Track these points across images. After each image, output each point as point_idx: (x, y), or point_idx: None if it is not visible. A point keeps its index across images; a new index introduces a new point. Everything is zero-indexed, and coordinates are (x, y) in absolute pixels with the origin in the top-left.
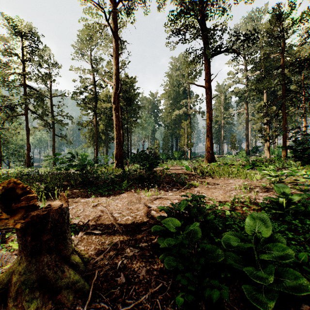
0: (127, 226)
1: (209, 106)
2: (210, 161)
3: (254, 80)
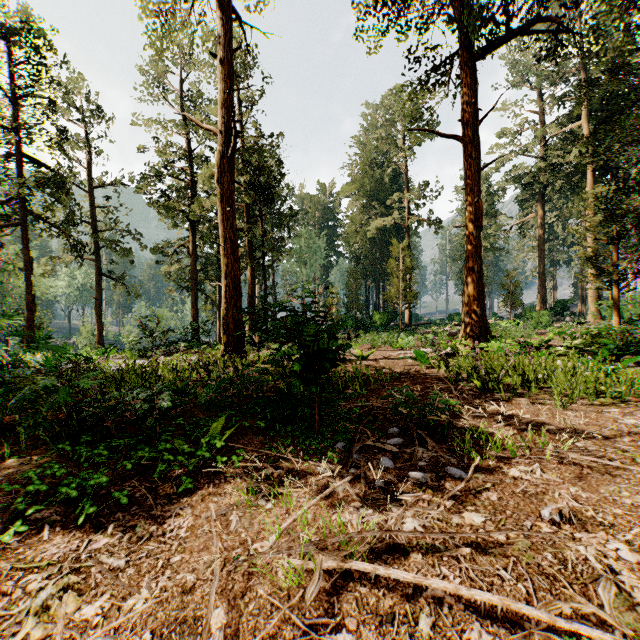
0: None
1: (475, 189)
2: (478, 335)
3: (561, 145)
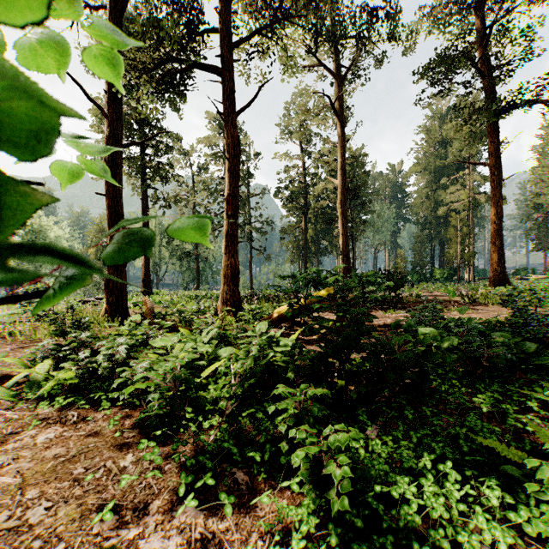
0: (379, 325)
1: (497, 194)
2: (497, 284)
3: None
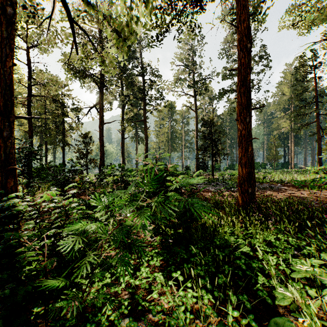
0: None
1: None
2: None
3: None
